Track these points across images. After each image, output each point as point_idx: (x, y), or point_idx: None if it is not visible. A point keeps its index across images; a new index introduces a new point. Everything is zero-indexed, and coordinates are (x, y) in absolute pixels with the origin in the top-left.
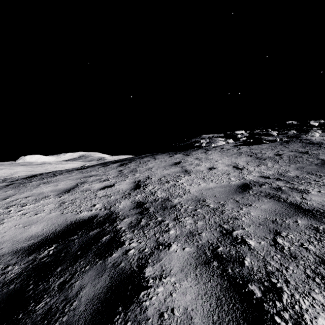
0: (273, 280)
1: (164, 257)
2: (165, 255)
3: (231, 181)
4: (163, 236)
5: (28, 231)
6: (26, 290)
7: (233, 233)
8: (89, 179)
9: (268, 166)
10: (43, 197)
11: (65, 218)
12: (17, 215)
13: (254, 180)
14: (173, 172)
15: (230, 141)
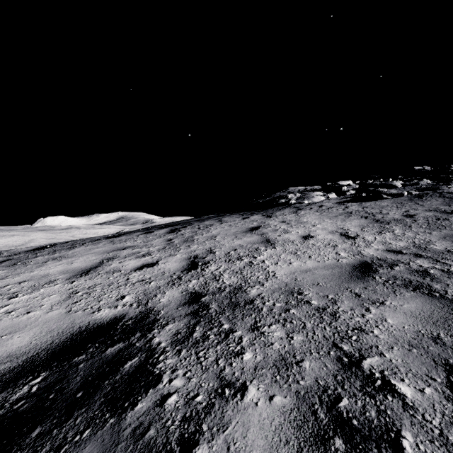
0: None
1: (234, 419)
2: (235, 414)
3: (340, 257)
4: (231, 365)
5: (5, 345)
6: None
7: (364, 364)
8: (121, 253)
9: (396, 233)
10: (46, 282)
11: (72, 320)
12: None
13: (378, 257)
14: (248, 243)
15: (332, 196)
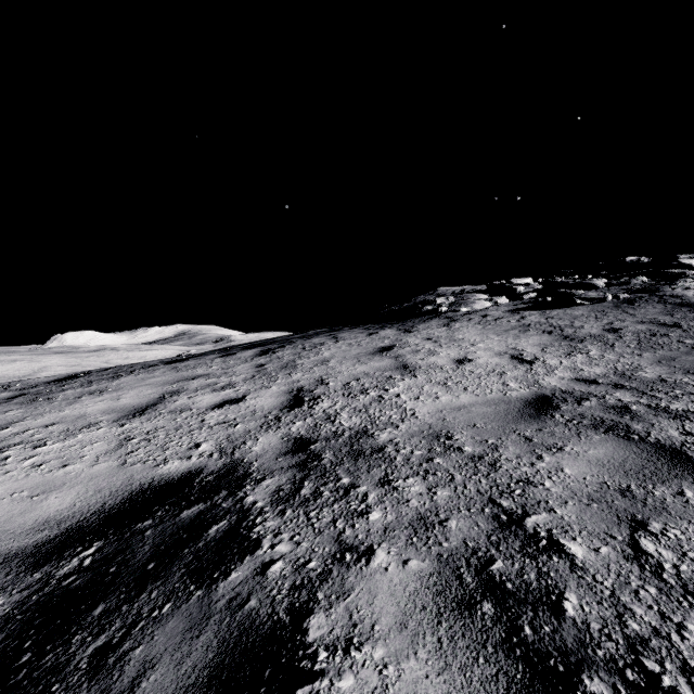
0: (650, 663)
1: (357, 586)
2: (358, 580)
3: (509, 389)
4: (354, 526)
5: (39, 507)
6: (13, 666)
7: (527, 522)
8: (189, 384)
9: (591, 355)
10: (85, 425)
11: (129, 475)
12: (20, 467)
13: (563, 388)
14: (377, 370)
15: (502, 300)
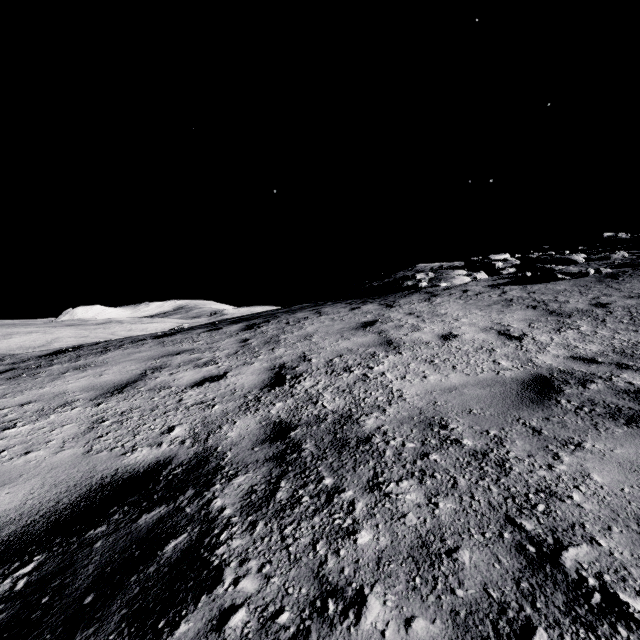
0: None
1: None
2: None
3: (501, 368)
4: (338, 554)
5: None
6: None
7: (565, 558)
8: (173, 360)
9: (582, 331)
10: (60, 404)
11: (91, 466)
12: None
13: (560, 367)
14: (360, 346)
15: (481, 276)
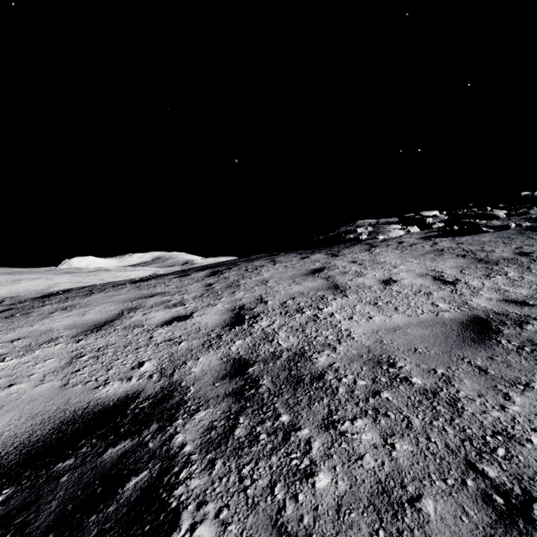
0: None
1: None
2: None
3: (439, 310)
4: (296, 499)
5: None
6: None
7: None
8: (147, 302)
9: (510, 277)
10: (45, 340)
11: (66, 399)
12: None
13: (495, 309)
14: (310, 290)
15: (414, 229)
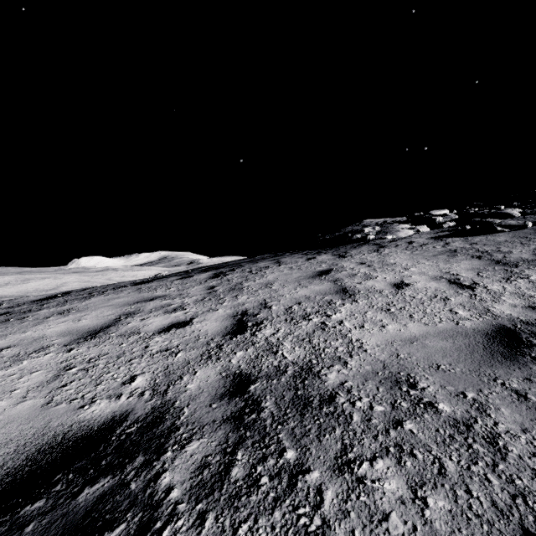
0: None
1: None
2: None
3: (459, 318)
4: None
5: None
6: None
7: None
8: (146, 306)
9: (533, 280)
10: (36, 349)
11: (47, 421)
12: None
13: (522, 318)
14: (317, 294)
15: (424, 229)
